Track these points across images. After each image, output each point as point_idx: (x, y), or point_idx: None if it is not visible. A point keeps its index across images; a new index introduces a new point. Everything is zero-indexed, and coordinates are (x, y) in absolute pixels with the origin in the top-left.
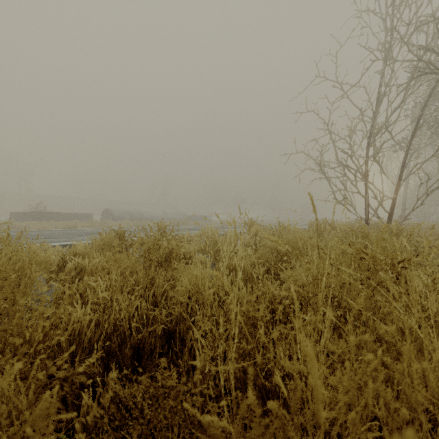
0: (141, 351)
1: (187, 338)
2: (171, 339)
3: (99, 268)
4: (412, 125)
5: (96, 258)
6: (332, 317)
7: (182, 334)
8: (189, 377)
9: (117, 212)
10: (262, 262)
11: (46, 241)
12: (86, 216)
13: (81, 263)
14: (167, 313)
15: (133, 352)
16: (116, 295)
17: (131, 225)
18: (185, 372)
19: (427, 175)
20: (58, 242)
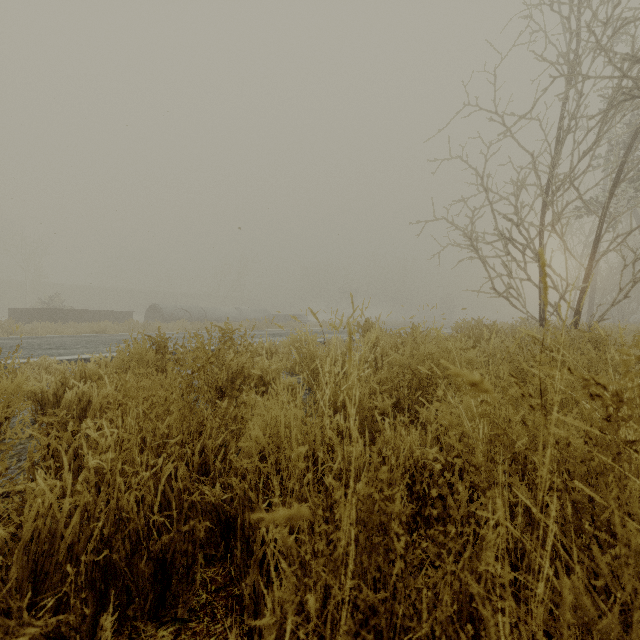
0: (169, 566)
1: (256, 540)
2: (230, 533)
3: (112, 403)
4: (604, 181)
5: (108, 386)
6: (531, 506)
7: (248, 531)
8: (259, 616)
9: (169, 309)
10: (387, 389)
11: (53, 354)
12: (123, 315)
13: (88, 392)
14: (224, 485)
15: (154, 568)
16: (132, 455)
17: (188, 328)
18: (251, 605)
19: (634, 252)
20: (70, 355)
